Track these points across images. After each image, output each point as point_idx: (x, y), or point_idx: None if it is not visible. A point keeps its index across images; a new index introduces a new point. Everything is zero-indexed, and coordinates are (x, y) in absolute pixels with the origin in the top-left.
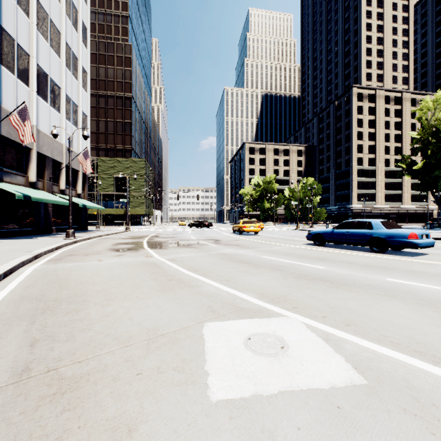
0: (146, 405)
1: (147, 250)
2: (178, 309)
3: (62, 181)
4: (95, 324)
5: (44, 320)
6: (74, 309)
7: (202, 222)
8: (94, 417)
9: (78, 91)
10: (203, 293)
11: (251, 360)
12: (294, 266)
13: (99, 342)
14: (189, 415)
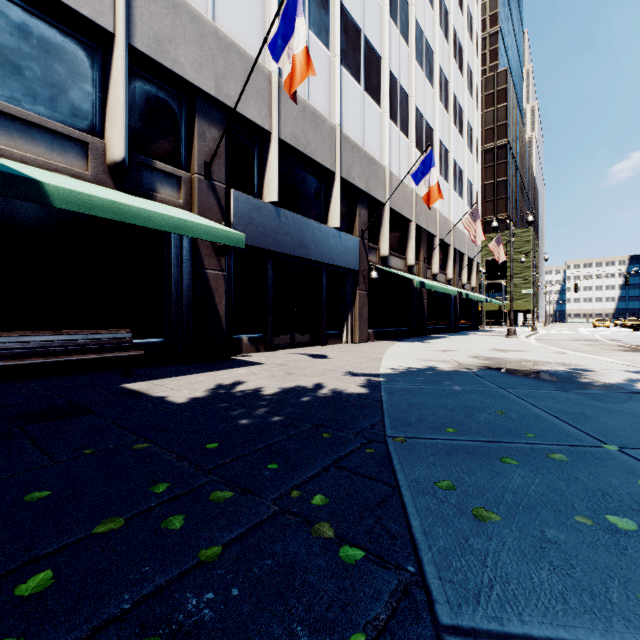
0: None
1: None
2: None
3: (463, 275)
4: None
5: None
6: None
7: None
8: None
9: (472, 167)
10: None
11: None
12: None
13: None
14: None
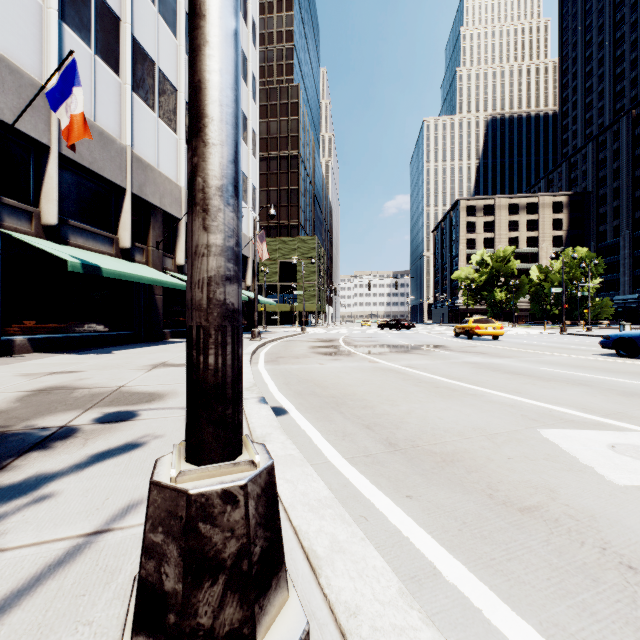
0: (546, 478)
1: (361, 355)
2: (485, 414)
3: None
4: (407, 419)
5: (349, 412)
6: (365, 406)
7: (399, 321)
8: (503, 479)
9: (248, 159)
10: (498, 402)
11: (636, 463)
12: (605, 381)
13: (433, 433)
14: (602, 490)
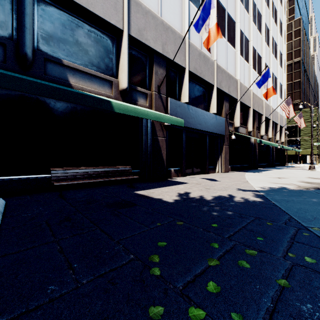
0: None
1: None
2: None
3: (277, 135)
4: None
5: None
6: None
7: None
8: None
9: (282, 75)
10: None
11: None
12: None
13: None
14: None
